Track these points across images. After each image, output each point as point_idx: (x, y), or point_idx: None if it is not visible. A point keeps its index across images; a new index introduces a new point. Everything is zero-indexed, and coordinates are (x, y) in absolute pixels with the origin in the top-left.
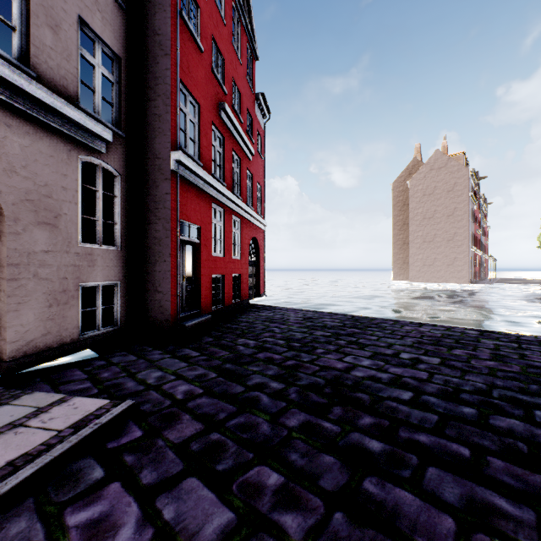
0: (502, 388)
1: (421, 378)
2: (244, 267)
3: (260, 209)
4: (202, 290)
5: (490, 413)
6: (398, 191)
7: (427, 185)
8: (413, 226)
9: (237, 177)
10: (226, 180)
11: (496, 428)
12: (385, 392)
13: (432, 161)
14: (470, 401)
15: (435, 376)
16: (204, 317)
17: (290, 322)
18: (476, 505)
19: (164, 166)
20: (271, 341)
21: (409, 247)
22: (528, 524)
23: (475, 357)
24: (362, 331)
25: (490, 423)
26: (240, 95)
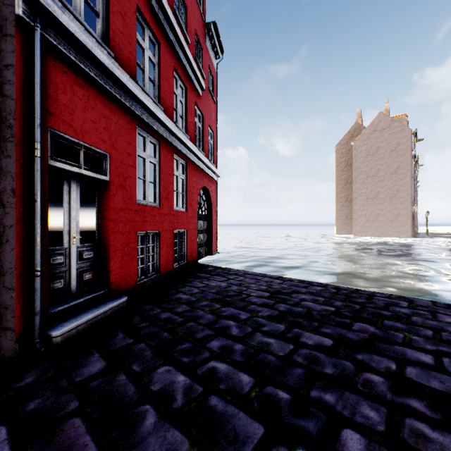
0: None
1: None
2: (192, 221)
3: (212, 157)
4: (114, 256)
5: None
6: (341, 153)
7: (370, 145)
8: (357, 184)
9: (181, 110)
10: (164, 104)
11: None
12: None
13: (375, 123)
14: None
15: None
16: (112, 304)
17: (252, 303)
18: None
19: (1, 10)
20: (224, 374)
21: (353, 203)
22: None
23: None
24: (383, 332)
25: None
26: (186, 9)
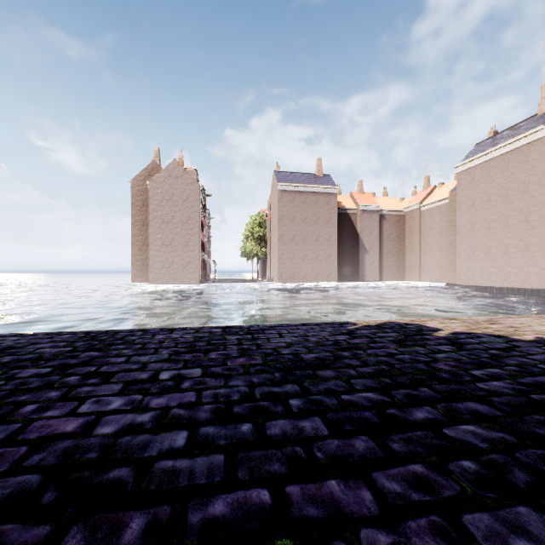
0: (260, 385)
1: (191, 402)
2: None
3: None
4: None
5: (264, 421)
6: (138, 190)
7: (166, 190)
8: (154, 228)
9: None
10: None
11: (275, 440)
12: (154, 447)
13: (171, 169)
14: (244, 413)
15: (204, 393)
16: None
17: None
18: None
19: None
20: None
21: (149, 248)
22: None
23: (229, 357)
24: (104, 353)
25: (269, 435)
26: None
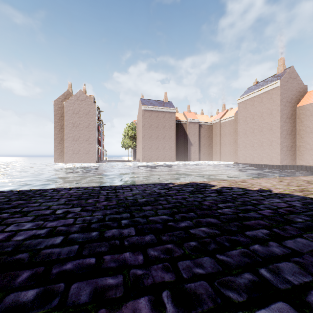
0: (110, 214)
1: (69, 223)
2: None
3: None
4: None
5: (105, 230)
6: (58, 107)
7: (75, 108)
8: (67, 130)
9: None
10: None
11: (107, 238)
12: (43, 244)
13: (78, 95)
14: (96, 227)
15: (78, 219)
16: None
17: None
18: (98, 292)
19: None
20: None
21: (65, 142)
22: (121, 284)
23: (98, 202)
24: (27, 201)
25: (105, 236)
26: None
